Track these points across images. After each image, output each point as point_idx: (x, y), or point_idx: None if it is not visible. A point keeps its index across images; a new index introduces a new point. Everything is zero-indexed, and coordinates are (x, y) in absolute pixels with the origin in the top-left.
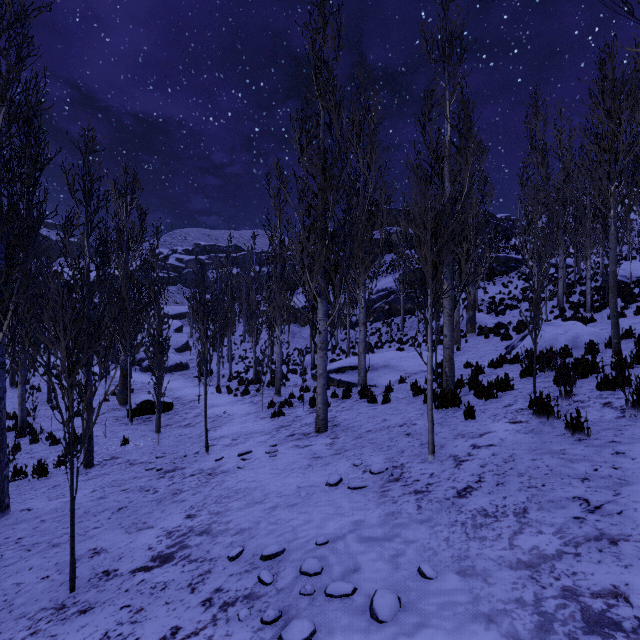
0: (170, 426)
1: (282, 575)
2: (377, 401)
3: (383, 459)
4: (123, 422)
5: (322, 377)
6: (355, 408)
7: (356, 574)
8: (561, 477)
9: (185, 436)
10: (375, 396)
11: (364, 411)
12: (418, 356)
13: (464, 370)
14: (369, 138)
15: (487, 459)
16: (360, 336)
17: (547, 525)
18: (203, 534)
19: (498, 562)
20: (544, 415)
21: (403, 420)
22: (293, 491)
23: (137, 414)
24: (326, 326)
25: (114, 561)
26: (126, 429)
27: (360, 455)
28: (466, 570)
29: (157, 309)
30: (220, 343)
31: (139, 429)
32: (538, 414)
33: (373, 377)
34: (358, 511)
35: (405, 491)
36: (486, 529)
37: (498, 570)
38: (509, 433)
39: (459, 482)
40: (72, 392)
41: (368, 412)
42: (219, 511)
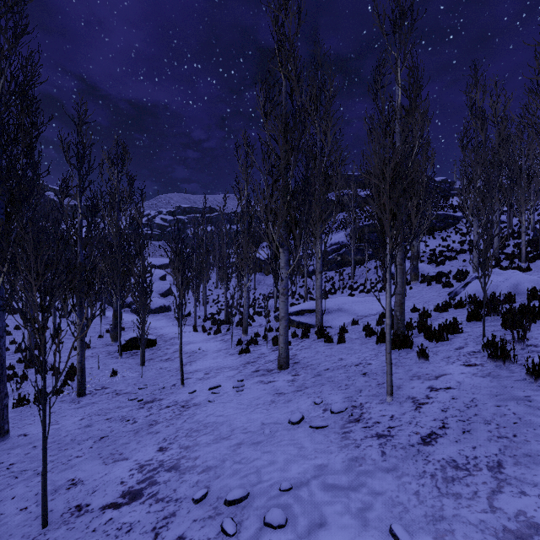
0: (153, 360)
1: (245, 525)
2: (333, 341)
3: (342, 398)
4: (114, 356)
5: (284, 319)
6: (313, 347)
7: (322, 530)
8: (533, 427)
9: (165, 369)
10: (331, 336)
11: (321, 350)
12: (368, 301)
13: (411, 314)
14: (325, 108)
15: (447, 403)
16: (317, 283)
17: (529, 484)
18: (172, 470)
19: (480, 528)
20: (500, 359)
21: (358, 360)
22: (257, 428)
23: (126, 349)
24: (287, 274)
25: (88, 495)
26: (116, 362)
27: (320, 393)
28: (444, 535)
29: (142, 259)
30: (196, 289)
31: (127, 362)
32: (493, 358)
33: (328, 319)
34: (321, 454)
35: (367, 434)
36: (459, 484)
37: (482, 539)
38: (465, 376)
39: (422, 427)
40: (44, 335)
41: (325, 351)
42: (188, 445)
